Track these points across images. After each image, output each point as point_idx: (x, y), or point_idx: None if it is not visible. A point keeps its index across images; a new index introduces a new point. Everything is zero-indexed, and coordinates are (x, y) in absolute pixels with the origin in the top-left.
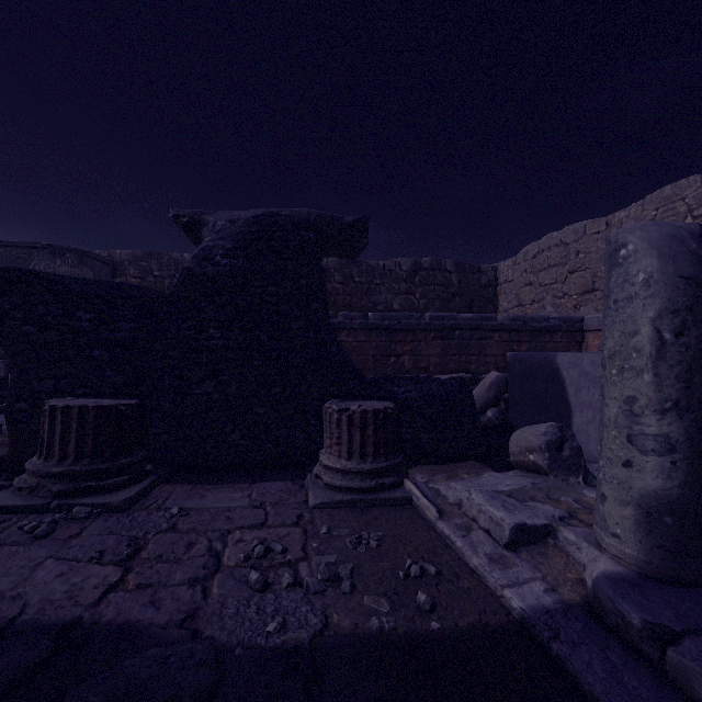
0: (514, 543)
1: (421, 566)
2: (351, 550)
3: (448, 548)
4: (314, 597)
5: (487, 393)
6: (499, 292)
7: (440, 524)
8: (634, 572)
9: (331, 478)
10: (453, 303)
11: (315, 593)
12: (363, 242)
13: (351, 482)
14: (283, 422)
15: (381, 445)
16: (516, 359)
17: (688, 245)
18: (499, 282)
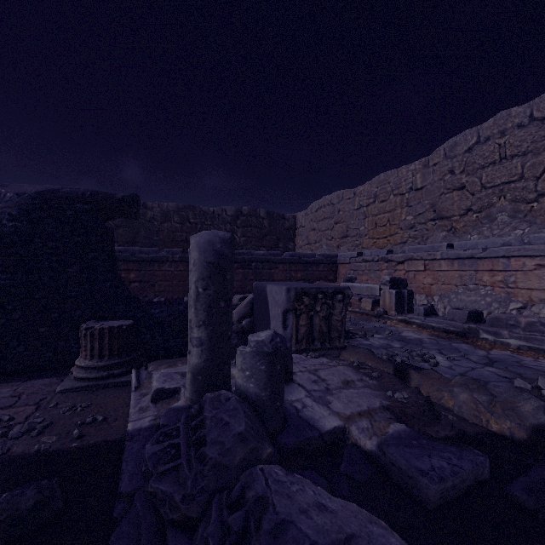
0: (156, 399)
1: (95, 417)
2: (61, 414)
3: (126, 407)
4: (10, 441)
5: (244, 309)
6: (297, 233)
7: (132, 394)
8: (188, 405)
9: (78, 373)
10: (265, 240)
11: (12, 439)
12: (133, 211)
13: (90, 374)
14: (61, 337)
15: (115, 349)
16: (256, 287)
17: (215, 246)
18: (297, 227)
